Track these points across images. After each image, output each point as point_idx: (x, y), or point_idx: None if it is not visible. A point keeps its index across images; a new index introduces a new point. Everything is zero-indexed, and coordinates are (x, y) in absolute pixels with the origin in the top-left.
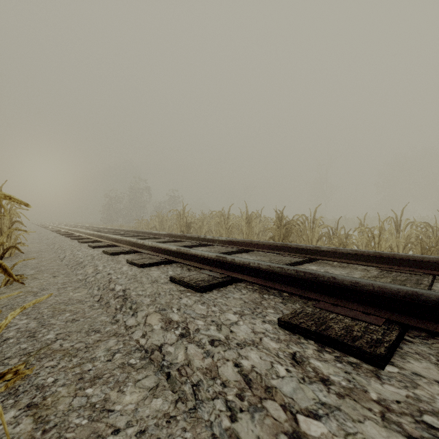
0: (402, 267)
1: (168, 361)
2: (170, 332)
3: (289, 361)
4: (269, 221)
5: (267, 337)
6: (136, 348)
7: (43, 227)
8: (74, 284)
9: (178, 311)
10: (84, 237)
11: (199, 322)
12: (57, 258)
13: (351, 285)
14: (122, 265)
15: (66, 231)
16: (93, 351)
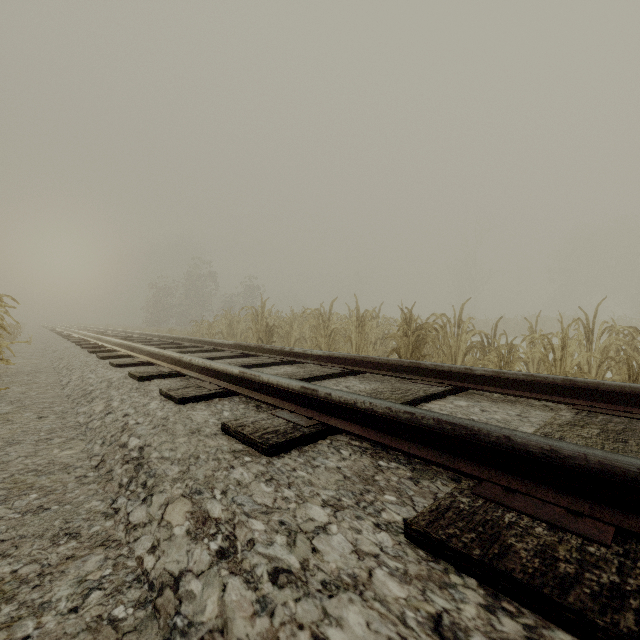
0: (611, 406)
1: (186, 616)
2: (201, 544)
3: (428, 638)
4: (391, 323)
5: (384, 567)
6: (134, 578)
7: (55, 332)
8: (67, 432)
9: (223, 495)
10: (107, 349)
11: (256, 525)
12: (57, 384)
13: (542, 455)
14: (151, 399)
15: (86, 339)
16: (50, 585)
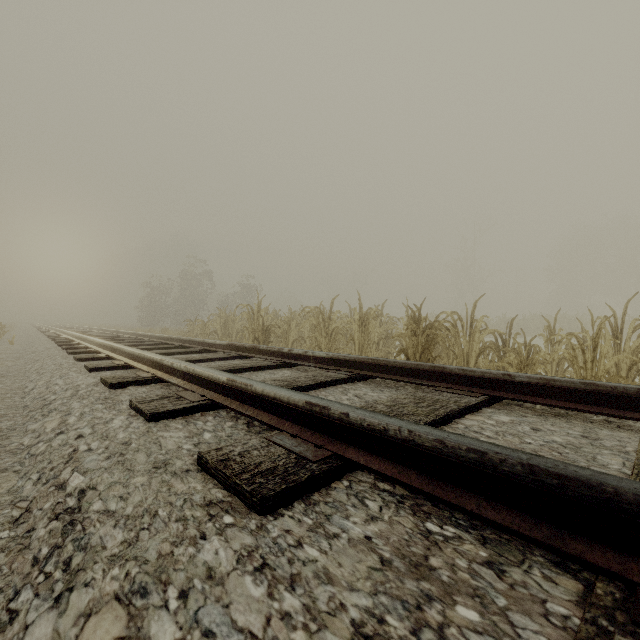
0: None
1: None
2: None
3: None
4: (394, 322)
5: None
6: None
7: (43, 332)
8: (2, 459)
9: (182, 601)
10: (89, 350)
11: None
12: (20, 391)
13: None
14: (116, 414)
15: (71, 339)
16: None
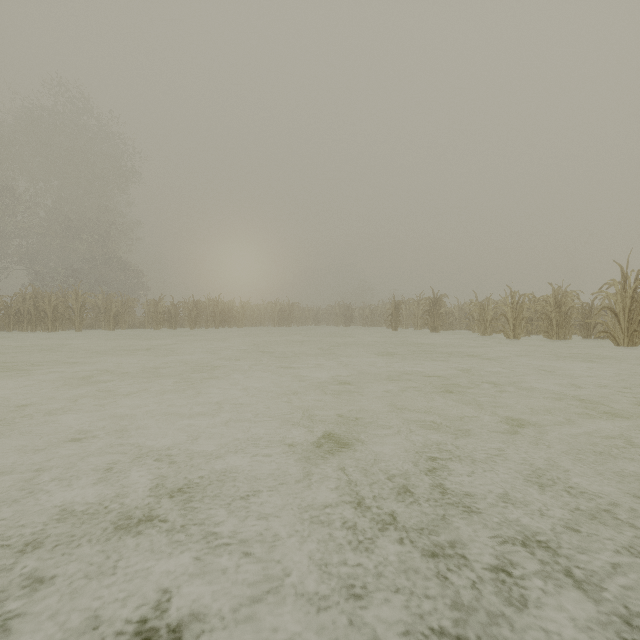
0: None
1: None
2: None
3: None
4: None
5: None
6: None
7: None
8: None
9: None
10: None
11: None
12: None
13: None
14: None
15: None
16: None
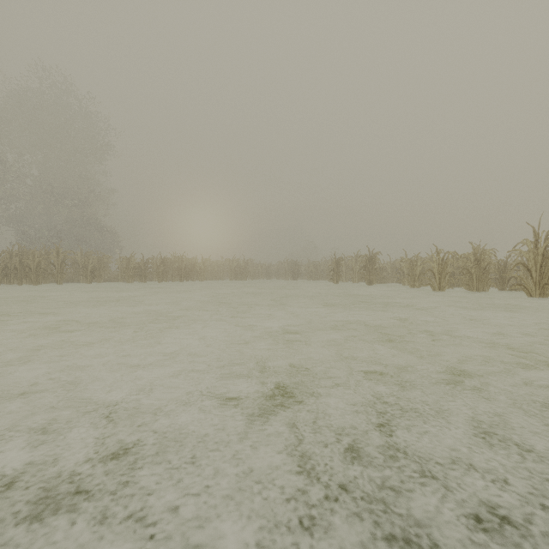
0: None
1: None
2: None
3: None
4: None
5: None
6: None
7: None
8: None
9: None
10: None
11: None
12: None
13: None
14: None
15: None
16: None
